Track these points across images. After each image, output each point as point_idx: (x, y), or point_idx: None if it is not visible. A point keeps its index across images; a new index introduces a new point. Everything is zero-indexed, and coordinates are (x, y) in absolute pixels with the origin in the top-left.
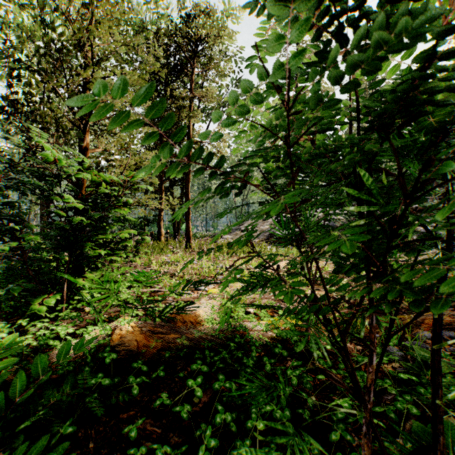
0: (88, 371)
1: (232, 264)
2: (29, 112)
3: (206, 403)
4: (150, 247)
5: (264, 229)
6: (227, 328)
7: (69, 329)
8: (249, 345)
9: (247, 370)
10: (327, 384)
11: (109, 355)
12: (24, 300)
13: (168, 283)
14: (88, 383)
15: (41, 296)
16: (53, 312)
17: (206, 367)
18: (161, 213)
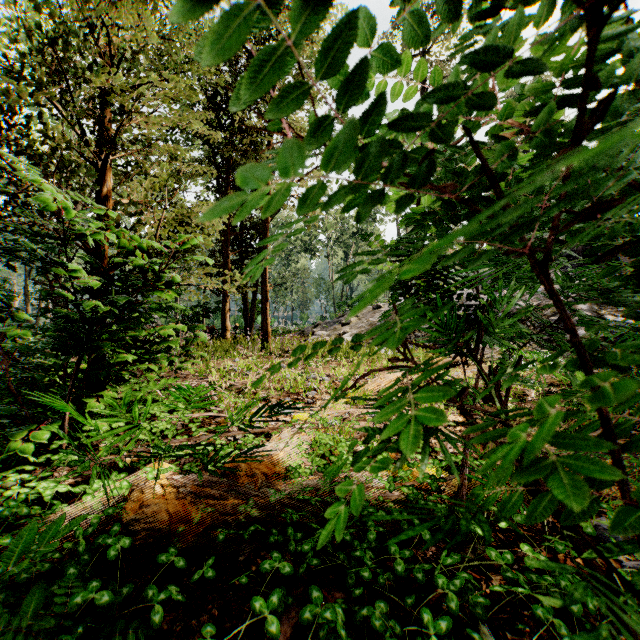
0: (73, 576)
1: (329, 373)
2: (16, 139)
3: (288, 637)
4: (209, 348)
5: (375, 323)
6: (325, 486)
7: (59, 487)
8: (362, 515)
9: (362, 573)
10: (504, 596)
11: (117, 541)
12: (4, 432)
13: (232, 403)
14: (68, 603)
15: (26, 427)
16: (46, 452)
17: (288, 565)
18: (226, 299)
